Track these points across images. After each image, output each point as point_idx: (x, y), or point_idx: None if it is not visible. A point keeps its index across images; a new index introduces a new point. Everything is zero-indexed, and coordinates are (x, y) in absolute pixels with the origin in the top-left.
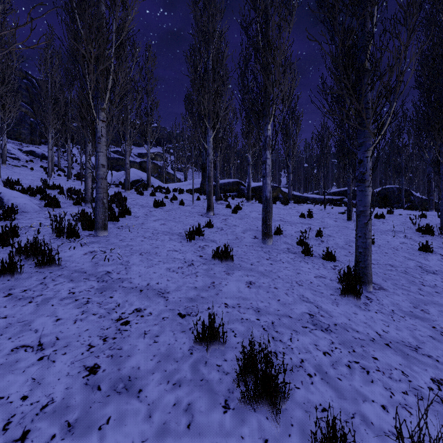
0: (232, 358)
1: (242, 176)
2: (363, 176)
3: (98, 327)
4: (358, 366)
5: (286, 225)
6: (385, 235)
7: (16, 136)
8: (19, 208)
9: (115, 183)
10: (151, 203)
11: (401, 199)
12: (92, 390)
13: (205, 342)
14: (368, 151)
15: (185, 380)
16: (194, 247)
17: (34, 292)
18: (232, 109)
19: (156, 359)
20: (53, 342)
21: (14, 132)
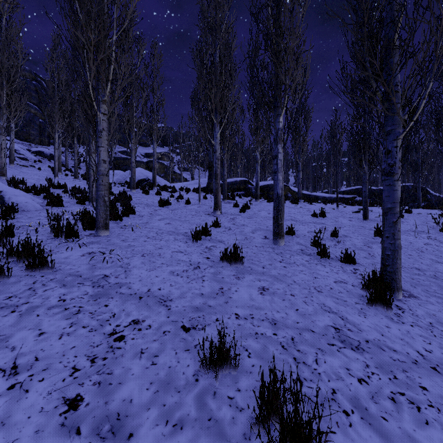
0: (246, 388)
1: (249, 175)
2: (391, 168)
3: (87, 344)
4: (405, 399)
5: (297, 225)
6: (406, 236)
7: (26, 136)
8: (20, 206)
9: (121, 182)
10: (156, 202)
11: (416, 197)
12: (69, 434)
13: (214, 366)
14: (397, 140)
15: (189, 419)
16: (200, 248)
17: (20, 299)
18: (239, 107)
19: (153, 388)
20: (31, 363)
21: (24, 133)
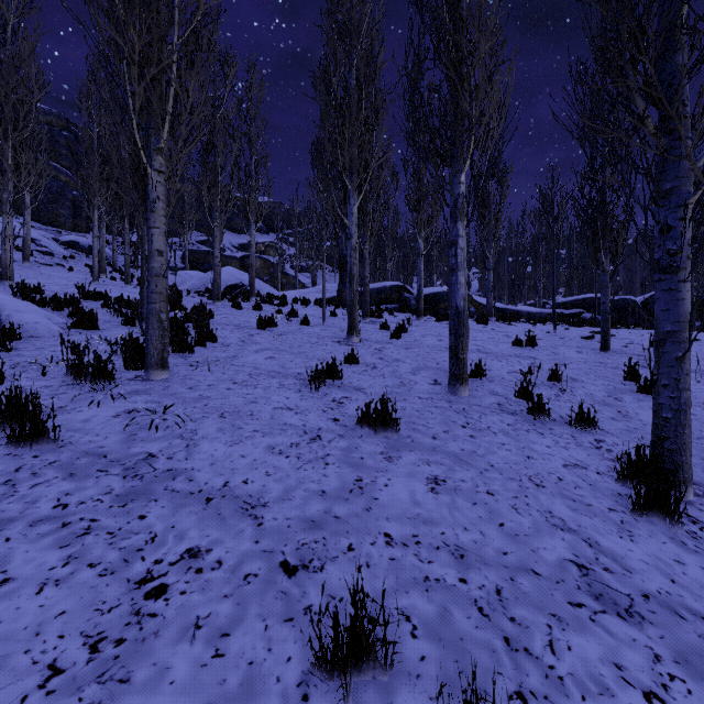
0: None
1: (406, 277)
2: (672, 259)
3: (90, 606)
4: None
5: (490, 360)
6: None
7: (52, 218)
8: (25, 329)
9: (199, 289)
10: (253, 321)
11: None
12: None
13: (342, 663)
14: (685, 206)
15: None
16: (323, 401)
17: None
18: (390, 168)
19: None
20: None
21: (49, 213)
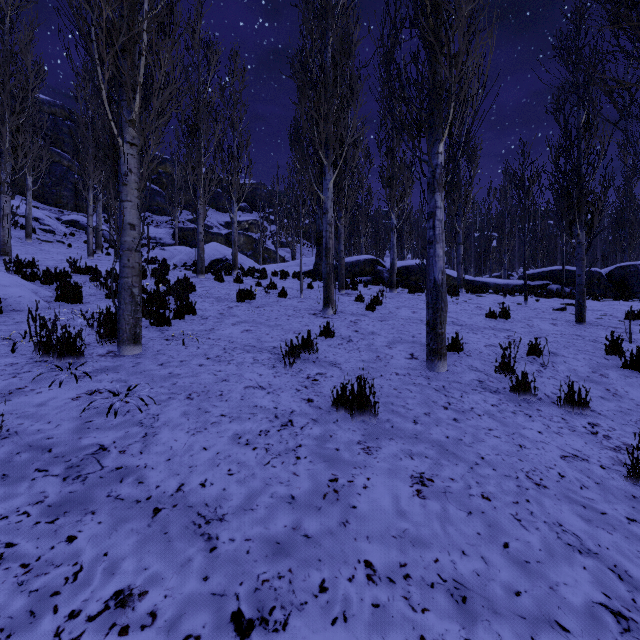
0: None
1: (378, 252)
2: None
3: None
4: None
5: (465, 333)
6: None
7: (56, 200)
8: (8, 303)
9: (185, 264)
10: (233, 294)
11: None
12: None
13: None
14: None
15: None
16: (297, 378)
17: None
18: (364, 149)
19: None
20: None
21: (53, 195)
